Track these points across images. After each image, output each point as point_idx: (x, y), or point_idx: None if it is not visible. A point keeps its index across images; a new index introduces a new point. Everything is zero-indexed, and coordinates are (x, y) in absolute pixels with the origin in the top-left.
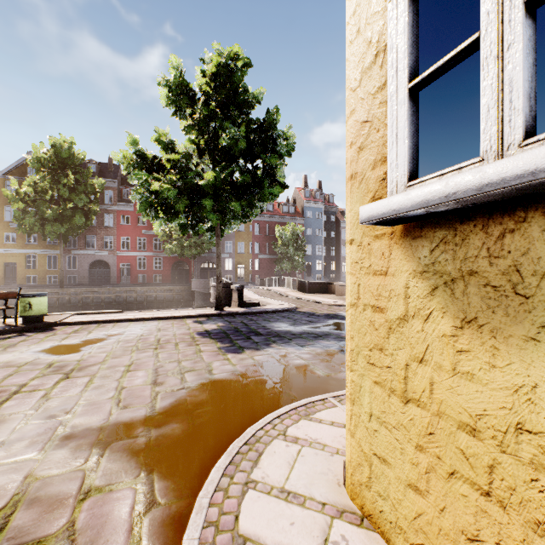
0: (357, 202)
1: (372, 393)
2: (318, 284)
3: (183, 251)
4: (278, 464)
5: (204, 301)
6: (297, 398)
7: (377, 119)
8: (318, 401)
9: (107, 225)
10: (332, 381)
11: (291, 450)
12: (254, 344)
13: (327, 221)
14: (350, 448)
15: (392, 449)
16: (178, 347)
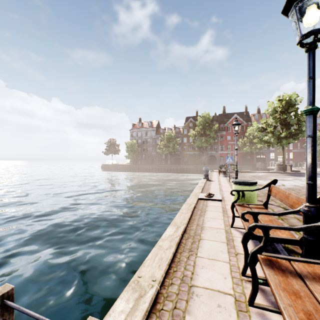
0: None
1: None
2: None
3: (251, 150)
4: None
5: None
6: None
7: None
8: (319, 179)
9: None
10: None
11: None
12: (302, 176)
13: None
14: None
15: None
16: (281, 175)
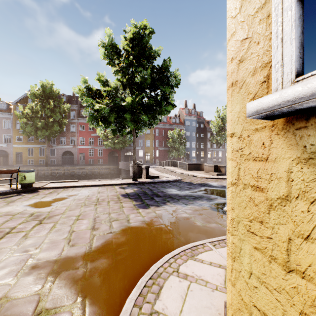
0: (237, 103)
1: (252, 256)
2: (193, 165)
3: (114, 145)
4: (174, 297)
5: (126, 174)
6: (185, 242)
7: (257, 34)
8: (199, 245)
9: (72, 131)
10: (207, 229)
11: (183, 285)
12: (155, 202)
13: (198, 128)
14: (231, 294)
15: (272, 307)
16: (109, 203)
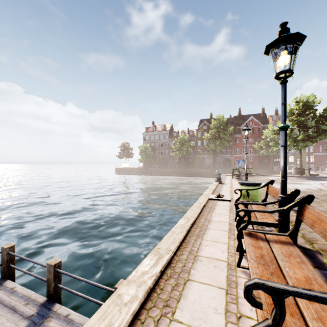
0: None
1: None
2: None
3: (268, 154)
4: None
5: None
6: None
7: None
8: None
9: None
10: None
11: None
12: (320, 180)
13: None
14: None
15: None
16: (297, 179)
